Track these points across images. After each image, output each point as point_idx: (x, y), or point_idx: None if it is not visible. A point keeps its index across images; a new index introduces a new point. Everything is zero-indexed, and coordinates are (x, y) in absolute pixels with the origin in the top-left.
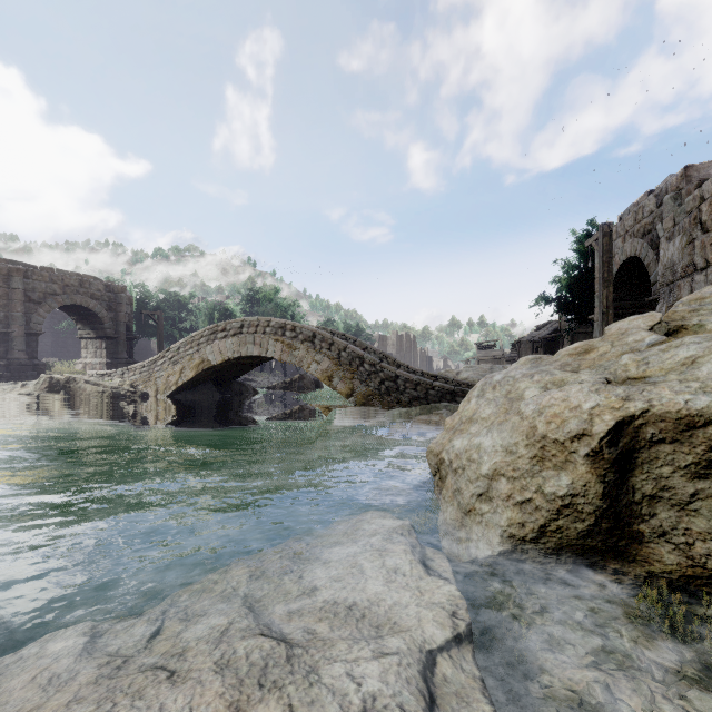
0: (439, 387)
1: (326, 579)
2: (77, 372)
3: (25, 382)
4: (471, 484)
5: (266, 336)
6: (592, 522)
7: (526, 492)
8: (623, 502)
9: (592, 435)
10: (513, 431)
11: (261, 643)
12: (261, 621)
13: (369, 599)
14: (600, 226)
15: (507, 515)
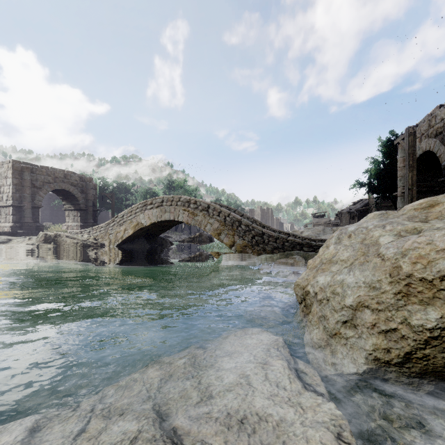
0: (292, 241)
1: (220, 388)
2: (63, 231)
3: (30, 236)
4: (335, 312)
5: (178, 207)
6: None
7: (391, 322)
8: None
9: None
10: (375, 270)
11: None
12: (165, 432)
13: (258, 414)
14: (406, 128)
15: (372, 341)
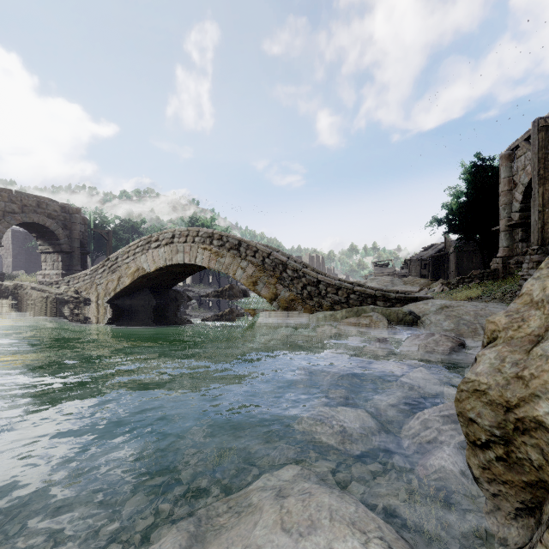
0: (361, 291)
1: None
2: (36, 281)
3: None
4: None
5: (195, 245)
6: None
7: None
8: None
9: None
10: None
11: None
12: None
13: None
14: (534, 122)
15: None
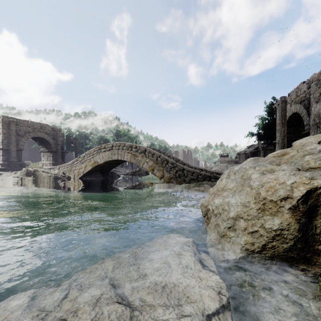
0: (203, 174)
1: (151, 269)
2: (39, 167)
3: (16, 171)
4: (224, 222)
5: (123, 150)
6: (292, 244)
7: (255, 227)
8: (309, 233)
9: (293, 198)
10: (247, 195)
11: (117, 308)
12: (118, 294)
13: (174, 282)
14: (280, 98)
15: (244, 238)
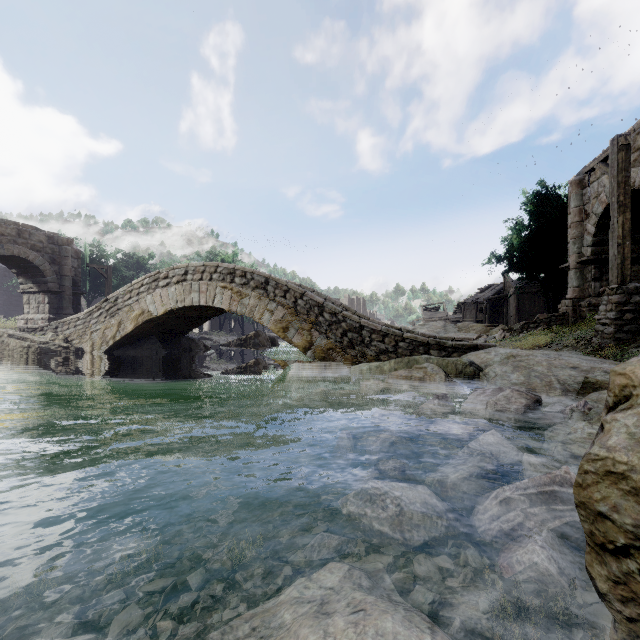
0: (411, 339)
1: None
2: (16, 328)
3: None
4: None
5: (213, 283)
6: None
7: None
8: None
9: None
10: None
11: None
12: None
13: None
14: (612, 139)
15: None
